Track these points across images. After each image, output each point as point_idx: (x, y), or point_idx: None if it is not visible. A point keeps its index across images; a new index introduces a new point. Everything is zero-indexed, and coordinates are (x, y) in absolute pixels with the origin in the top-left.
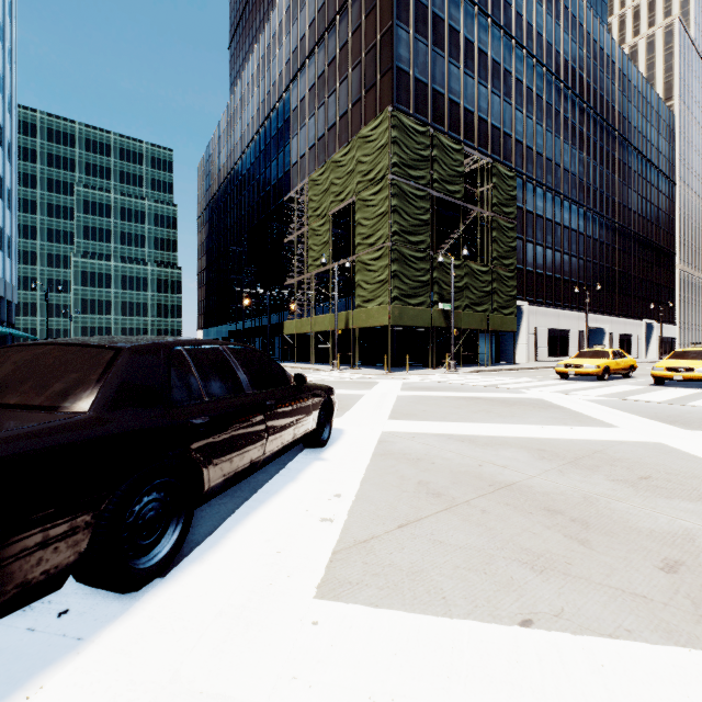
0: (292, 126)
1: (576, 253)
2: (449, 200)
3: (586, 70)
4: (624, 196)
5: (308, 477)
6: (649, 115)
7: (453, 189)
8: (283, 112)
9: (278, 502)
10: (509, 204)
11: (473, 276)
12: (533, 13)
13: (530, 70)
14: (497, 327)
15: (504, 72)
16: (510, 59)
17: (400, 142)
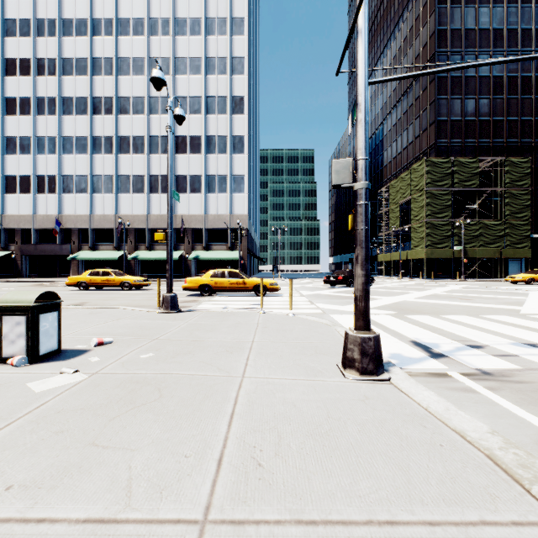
0: (384, 145)
1: None
2: (466, 190)
3: None
4: None
5: None
6: None
7: (469, 183)
8: (379, 136)
9: None
10: (522, 179)
11: (486, 228)
12: None
13: None
14: (509, 256)
15: (536, 79)
16: None
17: (431, 171)
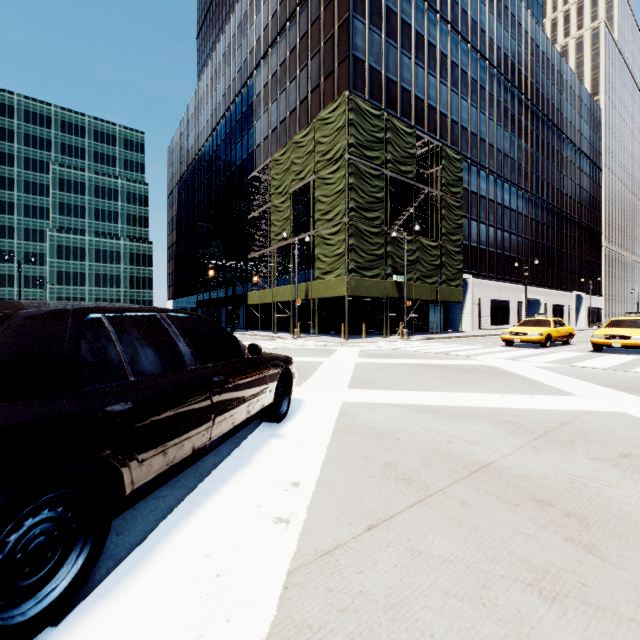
0: (255, 110)
1: (515, 231)
2: (401, 179)
3: (524, 65)
4: (557, 180)
5: (263, 460)
6: (579, 108)
7: (405, 169)
8: (247, 97)
9: (225, 496)
10: (456, 185)
11: (423, 251)
12: (477, 11)
13: (474, 63)
14: (445, 298)
15: (451, 64)
16: (456, 52)
17: (357, 124)
